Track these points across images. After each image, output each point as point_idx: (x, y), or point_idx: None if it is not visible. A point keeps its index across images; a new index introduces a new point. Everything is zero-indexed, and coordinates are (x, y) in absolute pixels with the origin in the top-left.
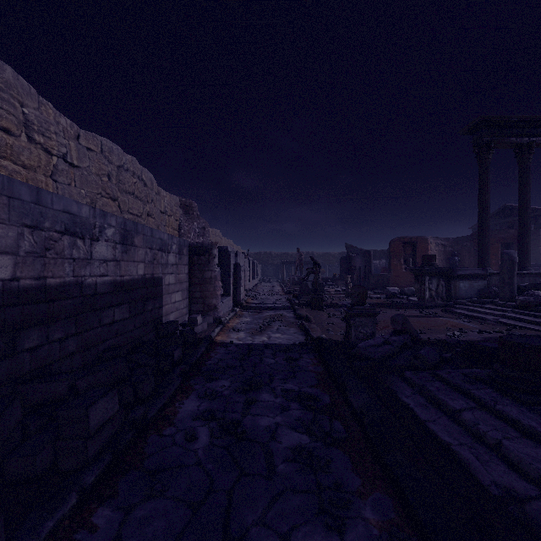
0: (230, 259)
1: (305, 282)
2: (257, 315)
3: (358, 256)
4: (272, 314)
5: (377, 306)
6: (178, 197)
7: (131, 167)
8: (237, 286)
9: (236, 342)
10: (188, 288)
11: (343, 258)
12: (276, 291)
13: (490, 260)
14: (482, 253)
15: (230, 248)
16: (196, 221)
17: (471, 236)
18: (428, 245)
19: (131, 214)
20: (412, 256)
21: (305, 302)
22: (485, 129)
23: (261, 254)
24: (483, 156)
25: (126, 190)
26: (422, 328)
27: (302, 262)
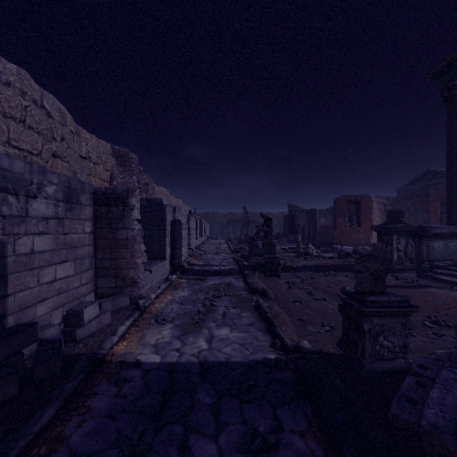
0: (165, 215)
1: (255, 242)
2: (198, 285)
3: (302, 214)
4: (217, 283)
5: (339, 269)
6: (110, 144)
7: (17, 82)
8: (175, 247)
9: (147, 361)
10: (92, 254)
11: (286, 216)
12: (223, 249)
13: (430, 218)
14: (452, 208)
15: (165, 200)
16: (135, 175)
17: (411, 195)
18: (371, 203)
19: (17, 148)
20: (356, 214)
21: (255, 264)
22: (456, 70)
23: (209, 214)
24: (453, 101)
25: (4, 112)
26: (435, 312)
27: (248, 220)
